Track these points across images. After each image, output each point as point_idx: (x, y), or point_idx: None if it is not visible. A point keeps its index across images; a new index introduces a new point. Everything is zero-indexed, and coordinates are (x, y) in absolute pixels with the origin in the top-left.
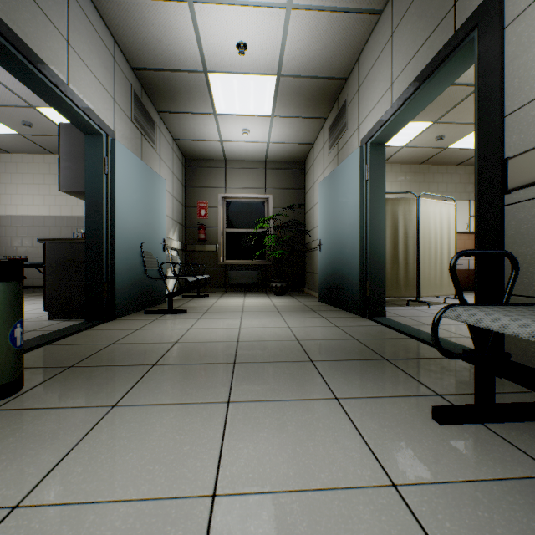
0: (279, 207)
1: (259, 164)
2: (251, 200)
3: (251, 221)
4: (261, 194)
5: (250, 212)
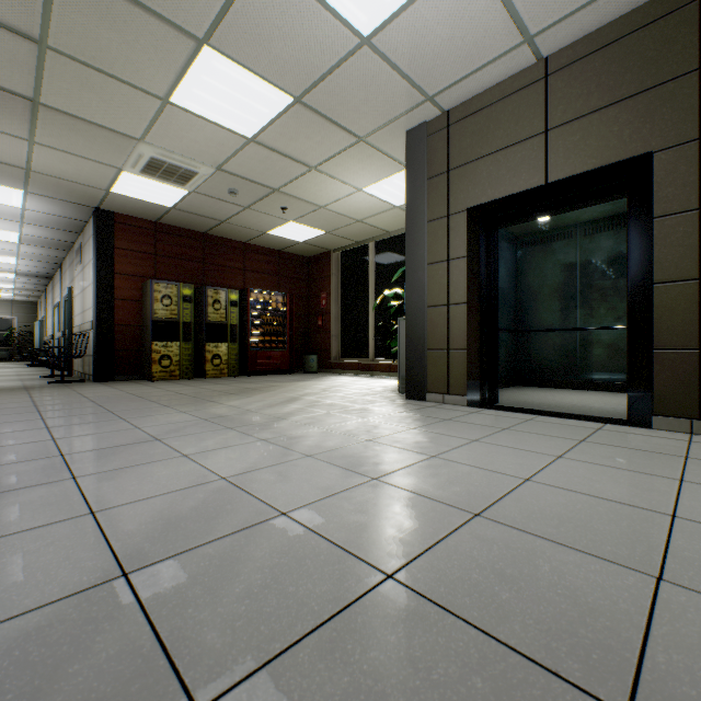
0: (23, 322)
1: (10, 301)
2: (4, 318)
3: (4, 328)
4: (11, 316)
5: (3, 324)
